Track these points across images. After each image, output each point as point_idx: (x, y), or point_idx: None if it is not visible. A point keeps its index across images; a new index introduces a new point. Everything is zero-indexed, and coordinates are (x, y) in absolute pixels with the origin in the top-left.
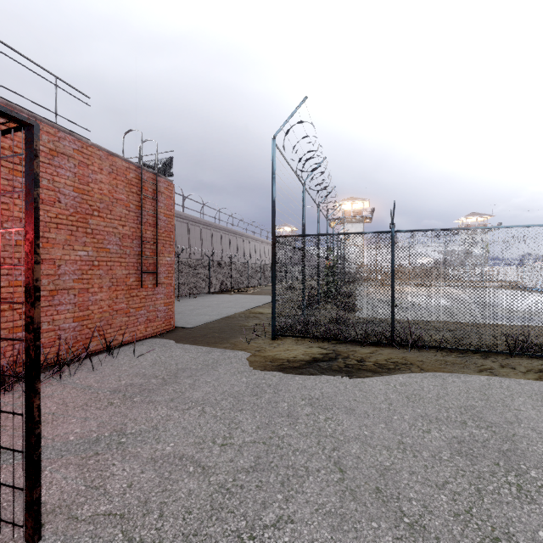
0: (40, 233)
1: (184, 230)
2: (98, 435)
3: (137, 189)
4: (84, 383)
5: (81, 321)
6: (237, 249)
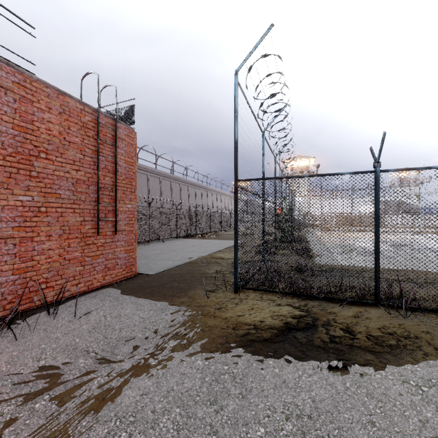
0: None
1: (157, 184)
2: None
3: (94, 133)
4: None
5: (22, 273)
6: (202, 200)
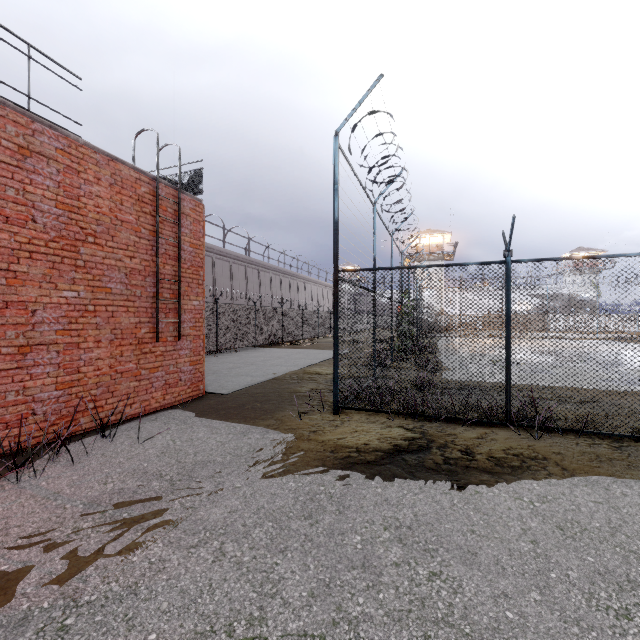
0: (3, 265)
1: (226, 270)
2: (31, 607)
3: (152, 209)
4: (52, 486)
5: (67, 388)
6: (290, 293)
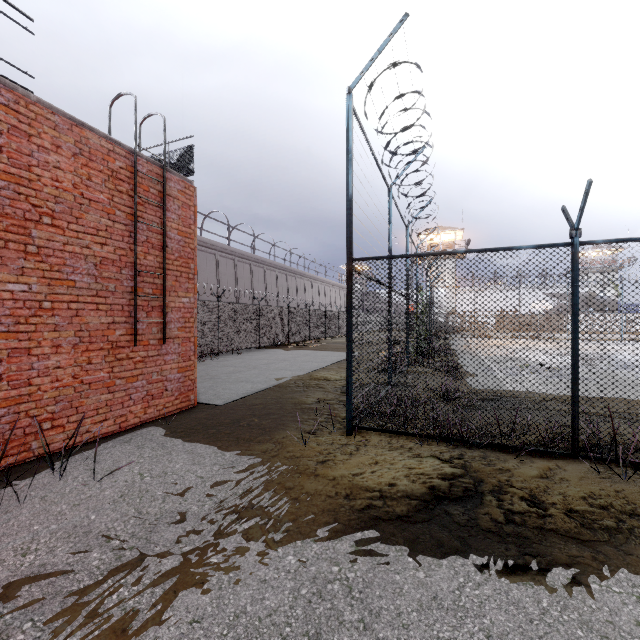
0: None
1: (230, 268)
2: None
3: (130, 188)
4: None
5: (13, 405)
6: (297, 293)
